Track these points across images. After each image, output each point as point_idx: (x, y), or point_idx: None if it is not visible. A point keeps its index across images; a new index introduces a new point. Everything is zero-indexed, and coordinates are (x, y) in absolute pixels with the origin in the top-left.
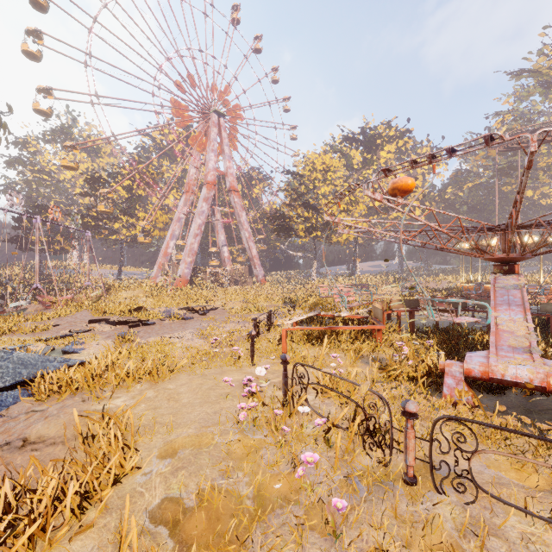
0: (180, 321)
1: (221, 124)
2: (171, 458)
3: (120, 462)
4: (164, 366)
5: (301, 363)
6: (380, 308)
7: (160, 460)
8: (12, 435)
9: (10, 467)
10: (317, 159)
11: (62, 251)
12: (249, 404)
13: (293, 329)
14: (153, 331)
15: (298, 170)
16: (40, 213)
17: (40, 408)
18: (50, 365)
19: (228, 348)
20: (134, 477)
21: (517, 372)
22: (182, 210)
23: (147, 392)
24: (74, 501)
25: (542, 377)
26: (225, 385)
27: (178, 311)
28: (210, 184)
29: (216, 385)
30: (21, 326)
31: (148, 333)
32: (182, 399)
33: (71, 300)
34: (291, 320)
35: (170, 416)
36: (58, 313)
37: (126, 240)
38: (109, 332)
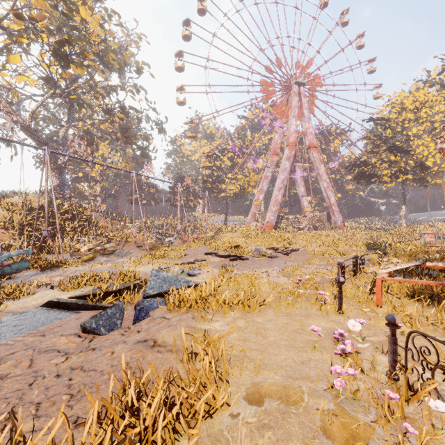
0: (267, 258)
1: (301, 92)
2: (257, 406)
3: (212, 392)
4: (253, 299)
5: (423, 333)
6: None
7: (247, 403)
8: (149, 335)
9: (144, 360)
10: (407, 99)
11: (193, 206)
12: (346, 369)
13: (391, 280)
14: (247, 265)
15: (382, 115)
16: (182, 182)
17: (168, 316)
18: (178, 283)
19: (311, 289)
20: (223, 414)
21: None
22: (269, 170)
23: (238, 321)
24: (170, 427)
25: None
26: (311, 331)
27: (266, 250)
28: (291, 145)
29: (302, 329)
30: (168, 253)
31: (243, 266)
32: (268, 336)
33: (196, 238)
34: (387, 269)
35: (257, 352)
36: (188, 246)
37: (230, 196)
38: (216, 262)
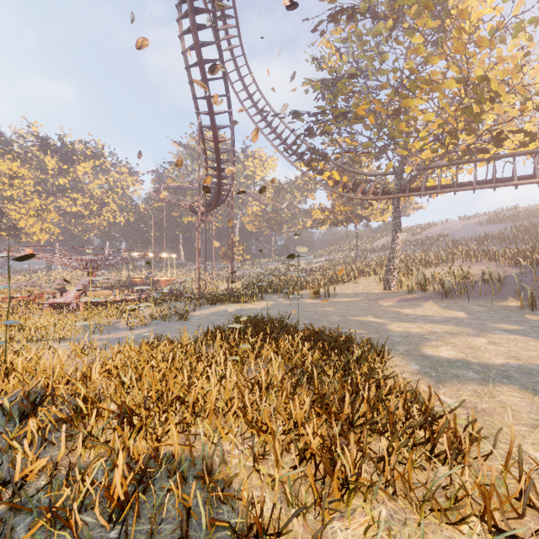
0: None
1: None
2: None
3: None
4: None
5: None
6: (40, 292)
7: None
8: None
9: None
10: (2, 165)
11: None
12: None
13: None
14: None
15: None
16: None
17: None
18: None
19: None
20: None
21: (60, 300)
22: None
23: None
24: None
25: (65, 300)
26: None
27: None
28: None
29: None
30: None
31: None
32: None
33: None
34: None
35: None
36: None
37: None
38: None
